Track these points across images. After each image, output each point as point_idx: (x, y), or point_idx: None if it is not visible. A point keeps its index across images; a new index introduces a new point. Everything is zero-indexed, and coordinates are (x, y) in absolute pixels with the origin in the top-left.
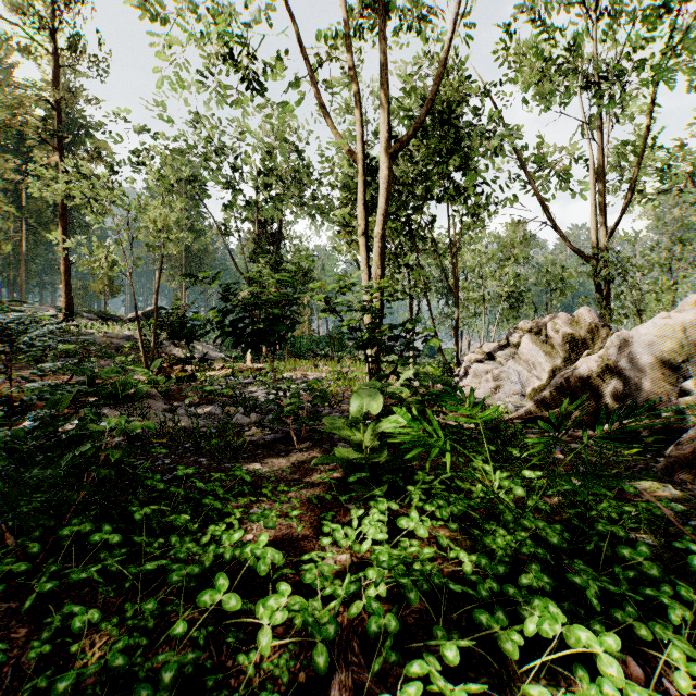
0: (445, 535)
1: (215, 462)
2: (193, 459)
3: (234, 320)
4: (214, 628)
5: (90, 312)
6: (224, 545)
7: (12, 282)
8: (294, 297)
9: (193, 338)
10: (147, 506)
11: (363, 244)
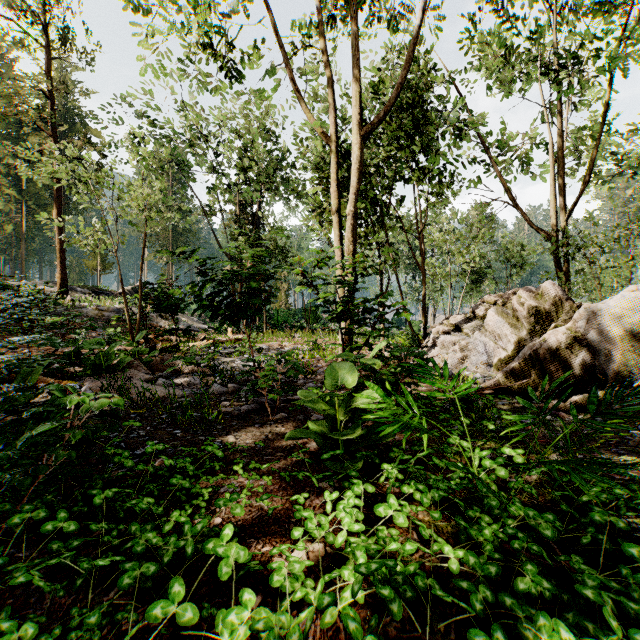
0: (424, 520)
1: (190, 434)
2: (167, 431)
3: (212, 293)
4: (170, 638)
5: (84, 287)
6: (186, 537)
7: (13, 259)
8: (269, 271)
9: (177, 311)
10: (114, 483)
11: (336, 221)
